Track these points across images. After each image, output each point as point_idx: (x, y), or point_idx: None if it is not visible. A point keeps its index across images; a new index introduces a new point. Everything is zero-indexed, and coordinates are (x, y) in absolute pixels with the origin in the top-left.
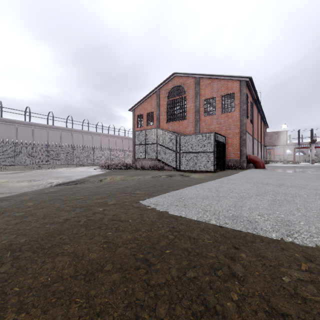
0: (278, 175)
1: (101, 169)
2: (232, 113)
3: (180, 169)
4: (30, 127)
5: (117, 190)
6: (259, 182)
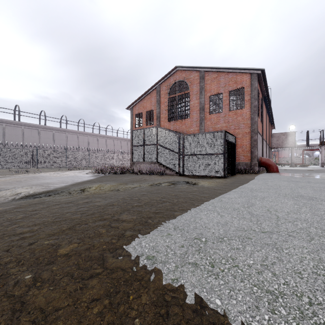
0: (305, 182)
1: (94, 173)
2: (241, 110)
3: (184, 173)
4: (20, 127)
5: (94, 211)
6: (297, 195)
